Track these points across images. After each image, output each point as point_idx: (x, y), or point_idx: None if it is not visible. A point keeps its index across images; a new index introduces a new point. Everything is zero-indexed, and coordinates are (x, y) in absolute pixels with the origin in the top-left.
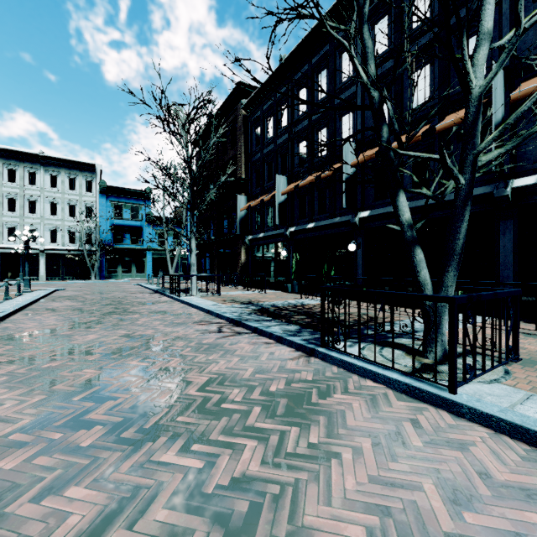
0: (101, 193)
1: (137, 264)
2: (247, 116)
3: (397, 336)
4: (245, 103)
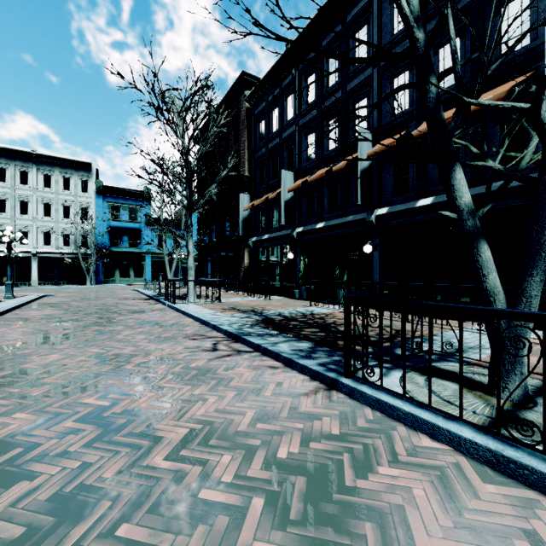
0: (98, 193)
1: (135, 268)
2: (250, 109)
3: (439, 358)
4: (248, 95)
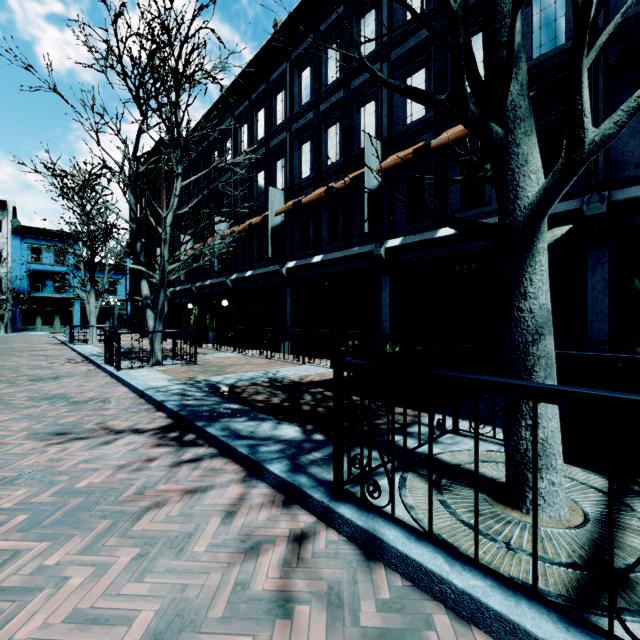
0: (15, 234)
1: (61, 315)
2: (169, 171)
3: (171, 359)
4: (165, 160)
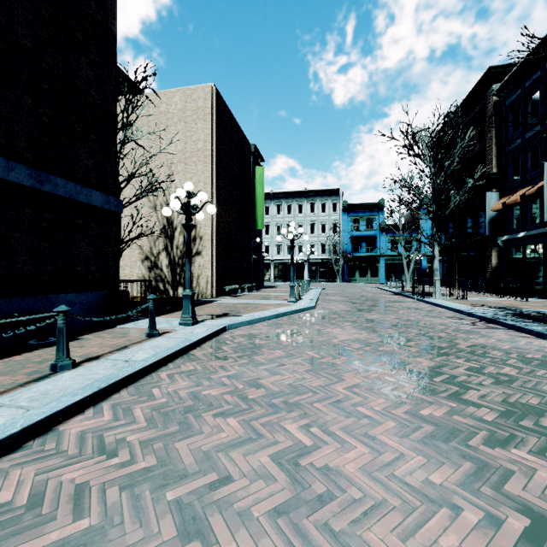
0: (343, 211)
1: (371, 270)
2: (499, 101)
3: None
4: (497, 88)
